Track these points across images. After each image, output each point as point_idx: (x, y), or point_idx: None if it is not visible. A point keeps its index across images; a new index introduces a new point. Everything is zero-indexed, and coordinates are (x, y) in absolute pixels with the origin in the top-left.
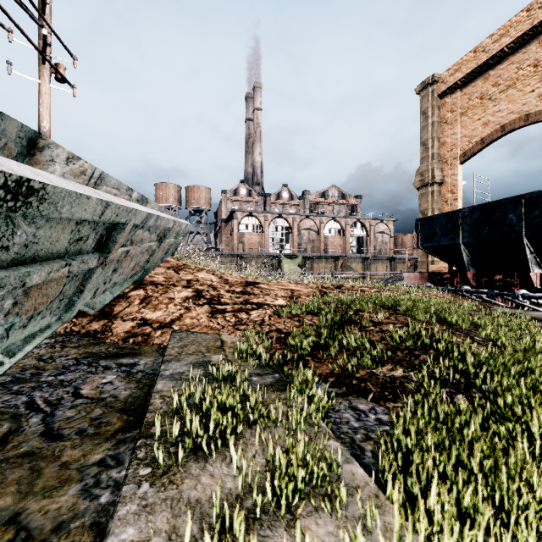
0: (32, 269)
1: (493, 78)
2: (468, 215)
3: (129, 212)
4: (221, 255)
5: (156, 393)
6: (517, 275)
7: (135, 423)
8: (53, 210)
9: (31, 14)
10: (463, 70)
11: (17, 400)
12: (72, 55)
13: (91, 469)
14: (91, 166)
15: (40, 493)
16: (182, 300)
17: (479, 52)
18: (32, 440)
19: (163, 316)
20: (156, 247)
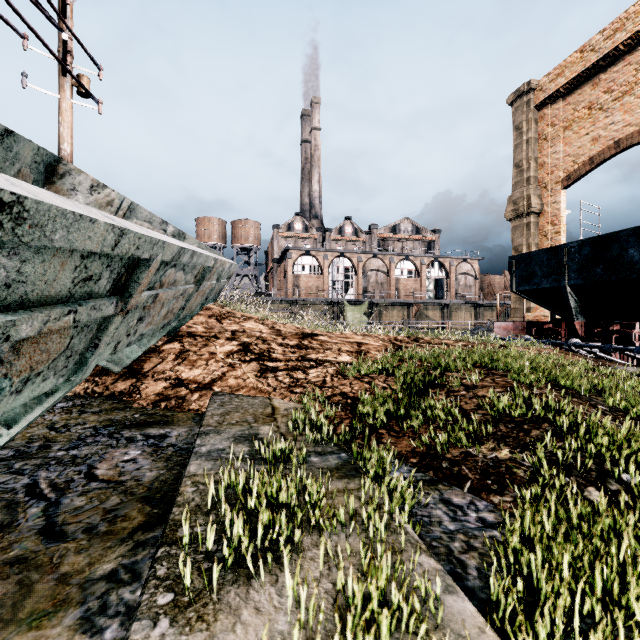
0: (18, 317)
1: (604, 83)
2: (576, 251)
3: (155, 244)
4: (273, 301)
5: (187, 478)
6: (639, 325)
7: (160, 518)
8: (40, 236)
9: (48, 16)
10: (567, 75)
11: (16, 483)
12: (97, 64)
13: (96, 586)
14: (119, 195)
15: (26, 621)
16: (225, 355)
17: (587, 51)
18: (27, 540)
19: (202, 375)
20: (193, 291)
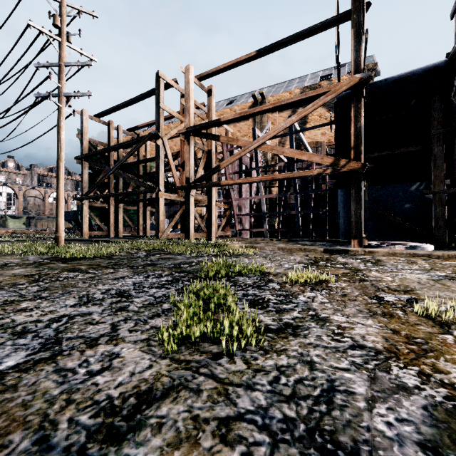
0: None
1: (115, 156)
2: (73, 213)
3: None
4: None
5: None
6: None
7: None
8: None
9: None
10: None
11: None
12: None
13: None
14: None
15: None
16: None
17: None
18: None
19: None
20: None
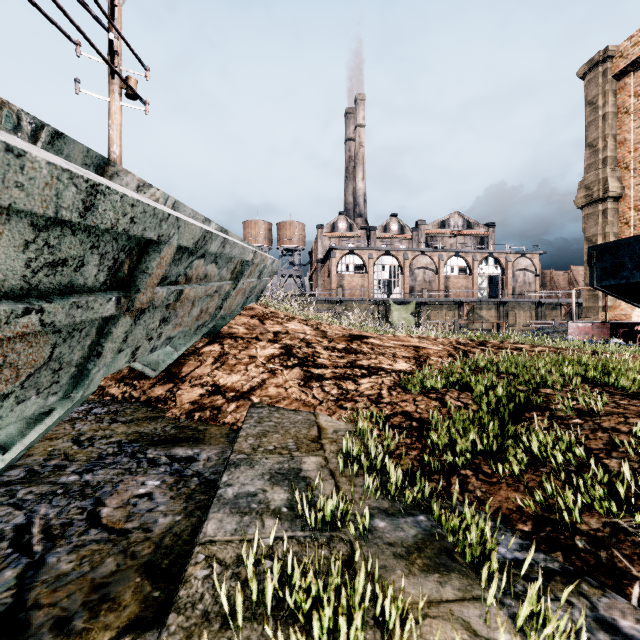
0: None
1: None
2: None
3: (163, 219)
4: (317, 301)
5: (200, 547)
6: None
7: (159, 611)
8: None
9: (95, 15)
10: None
11: (8, 522)
12: (144, 65)
13: None
14: (164, 194)
15: None
16: (266, 359)
17: None
18: None
19: (241, 381)
20: (230, 288)
